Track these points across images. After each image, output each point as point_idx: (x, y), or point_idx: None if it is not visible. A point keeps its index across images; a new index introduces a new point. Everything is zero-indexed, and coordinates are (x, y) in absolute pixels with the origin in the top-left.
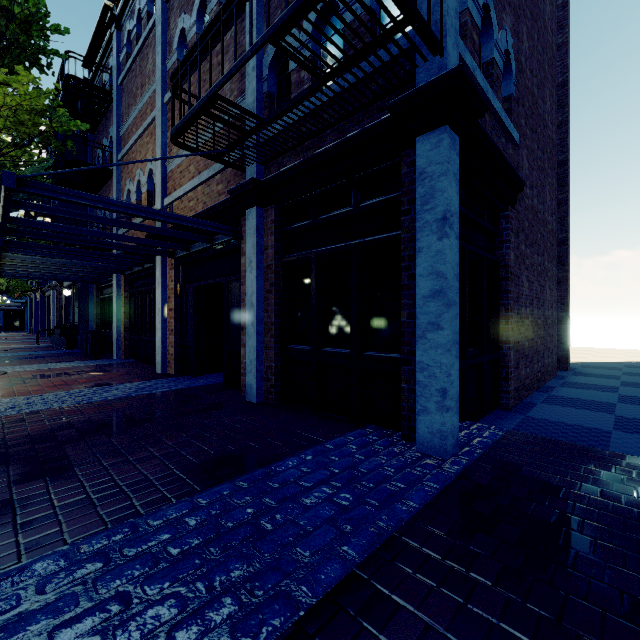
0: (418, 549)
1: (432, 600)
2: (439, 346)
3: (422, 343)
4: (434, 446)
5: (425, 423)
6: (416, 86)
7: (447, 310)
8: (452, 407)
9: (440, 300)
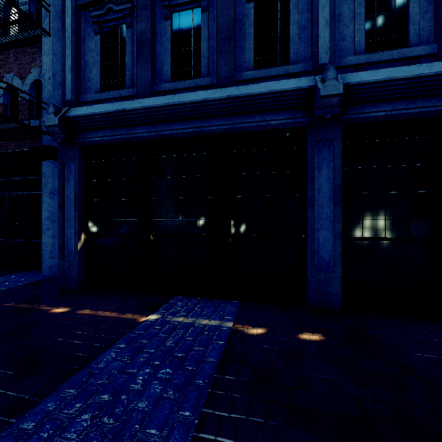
0: (9, 291)
1: (2, 295)
2: (49, 236)
3: (44, 235)
4: (48, 271)
5: (45, 264)
6: (42, 142)
7: (52, 223)
8: (56, 257)
9: (50, 220)
